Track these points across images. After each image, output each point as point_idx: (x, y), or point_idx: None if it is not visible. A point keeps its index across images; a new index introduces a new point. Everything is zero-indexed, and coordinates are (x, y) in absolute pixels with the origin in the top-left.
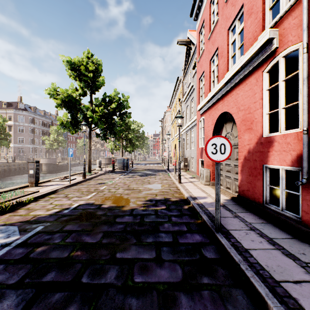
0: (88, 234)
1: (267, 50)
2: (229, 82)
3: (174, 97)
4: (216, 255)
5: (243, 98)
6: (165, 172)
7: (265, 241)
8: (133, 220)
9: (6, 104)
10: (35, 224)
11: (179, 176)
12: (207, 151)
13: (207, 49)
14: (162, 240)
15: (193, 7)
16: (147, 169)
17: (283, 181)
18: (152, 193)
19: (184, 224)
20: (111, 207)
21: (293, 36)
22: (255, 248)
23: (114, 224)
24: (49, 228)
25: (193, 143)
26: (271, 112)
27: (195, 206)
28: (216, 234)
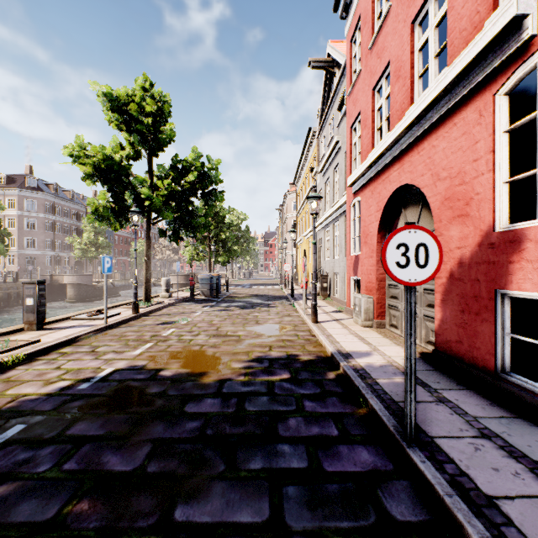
0: (119, 446)
1: (507, 45)
2: (416, 125)
3: (303, 165)
4: (416, 511)
5: (447, 154)
6: (287, 301)
7: (526, 473)
8: (221, 407)
9: (3, 179)
10: (7, 421)
11: (314, 309)
12: (387, 262)
13: (367, 68)
14: (286, 466)
15: None
16: (255, 294)
17: None
18: (262, 344)
19: (331, 420)
20: (178, 376)
21: None
22: (509, 493)
23: (180, 420)
24: (35, 431)
25: (338, 248)
26: (515, 178)
27: (350, 374)
28: (407, 451)
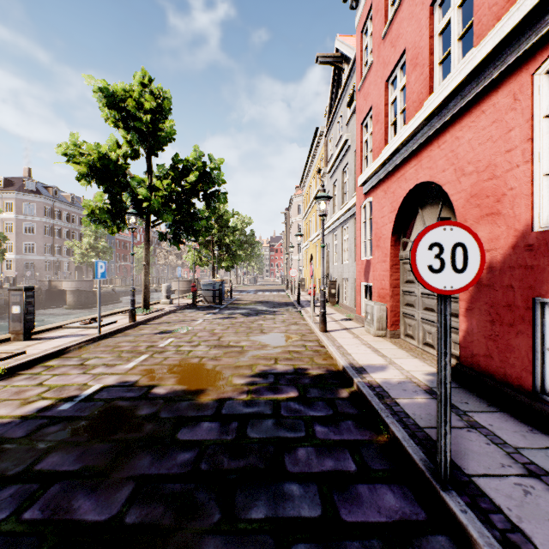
0: (95, 486)
1: None
2: (437, 115)
3: (309, 167)
4: None
5: (473, 146)
6: (294, 308)
7: None
8: (220, 434)
9: (1, 182)
10: None
11: (323, 317)
12: (417, 265)
13: (380, 58)
14: (295, 514)
15: None
16: (260, 301)
17: None
18: (267, 356)
19: (346, 451)
20: (172, 394)
21: None
22: None
23: (170, 451)
24: None
25: (347, 252)
26: None
27: (366, 392)
28: (443, 495)
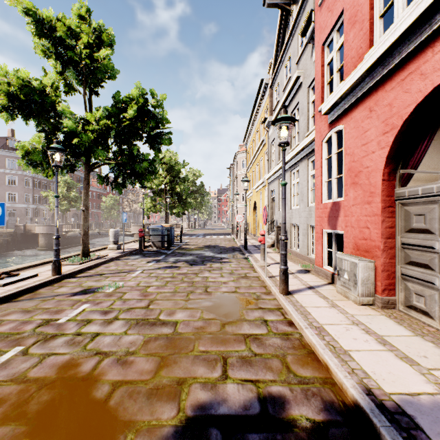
0: None
1: None
2: None
3: (253, 122)
4: None
5: None
6: (241, 254)
7: None
8: None
9: None
10: None
11: (284, 275)
12: None
13: None
14: None
15: None
16: (207, 245)
17: None
18: (210, 350)
19: None
20: None
21: None
22: None
23: None
24: None
25: (297, 197)
26: None
27: None
28: None
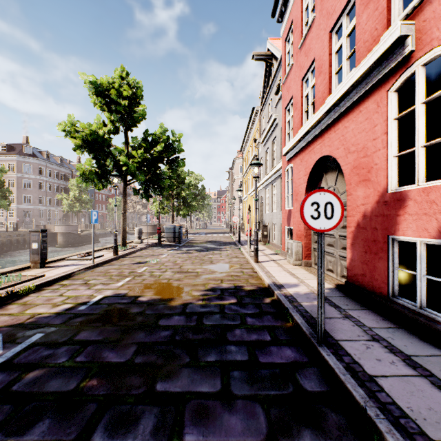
0: (114, 347)
1: (395, 56)
2: (333, 110)
3: (248, 136)
4: (321, 385)
5: (355, 134)
6: (235, 246)
7: (399, 362)
8: (186, 322)
9: (5, 147)
10: (30, 331)
11: (256, 251)
12: (304, 215)
13: (297, 63)
14: (232, 359)
15: (276, 2)
16: (209, 241)
17: (422, 262)
18: (215, 278)
19: (266, 330)
20: (152, 301)
21: (440, 30)
22: (385, 374)
23: (156, 330)
24: (52, 337)
25: (276, 203)
26: (401, 154)
27: (282, 299)
28: (318, 348)
